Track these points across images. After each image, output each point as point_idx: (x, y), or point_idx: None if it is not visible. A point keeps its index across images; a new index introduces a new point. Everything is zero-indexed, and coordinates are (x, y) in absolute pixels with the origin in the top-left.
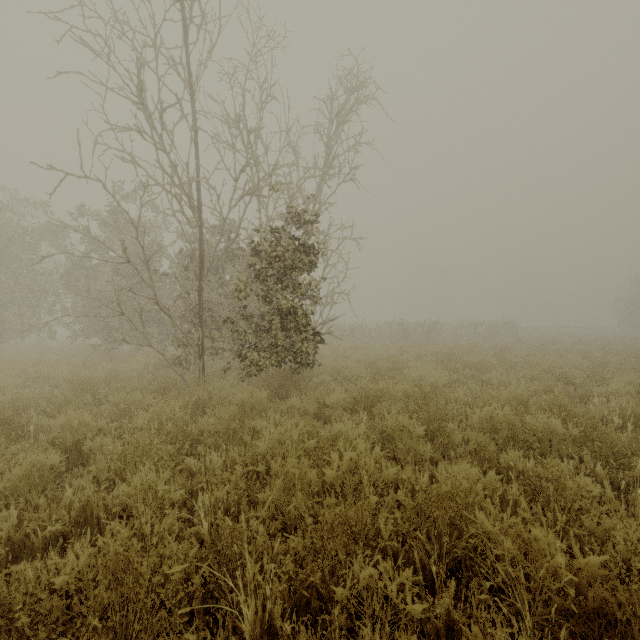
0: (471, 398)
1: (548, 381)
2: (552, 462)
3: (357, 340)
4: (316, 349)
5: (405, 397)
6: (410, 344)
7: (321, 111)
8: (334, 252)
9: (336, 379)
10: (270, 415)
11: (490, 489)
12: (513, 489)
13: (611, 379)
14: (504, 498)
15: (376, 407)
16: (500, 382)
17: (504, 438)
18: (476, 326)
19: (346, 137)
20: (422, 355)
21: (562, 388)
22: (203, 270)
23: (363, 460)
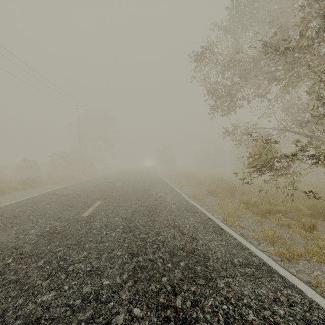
0: None
1: None
2: None
3: None
4: None
5: None
6: None
7: None
8: None
9: None
10: None
11: None
12: None
13: None
14: None
15: None
16: None
17: None
18: None
19: None
20: None
21: None
22: None
23: None
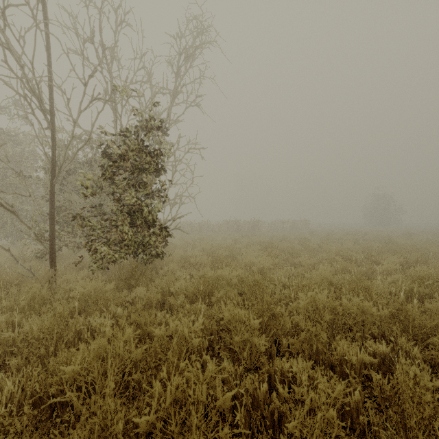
0: (294, 282)
1: (344, 263)
2: (373, 345)
3: (204, 233)
4: (166, 242)
5: (239, 281)
6: (241, 236)
7: (172, 46)
8: (183, 163)
9: (184, 266)
10: (111, 309)
11: (339, 406)
12: (356, 394)
13: (380, 259)
14: (345, 402)
15: (215, 293)
16: (308, 264)
17: (328, 322)
18: (284, 223)
19: (192, 70)
20: (250, 244)
21: (354, 268)
22: (55, 170)
23: (192, 392)
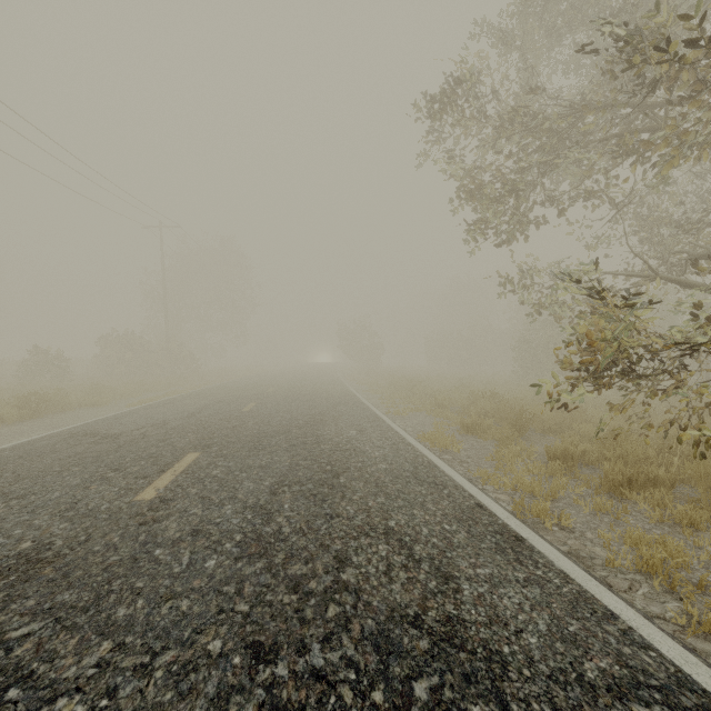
0: None
1: None
2: None
3: None
4: None
5: None
6: None
7: None
8: None
9: None
10: None
11: None
12: None
13: None
14: None
15: None
16: None
17: None
18: None
19: None
20: None
21: None
22: None
23: None
